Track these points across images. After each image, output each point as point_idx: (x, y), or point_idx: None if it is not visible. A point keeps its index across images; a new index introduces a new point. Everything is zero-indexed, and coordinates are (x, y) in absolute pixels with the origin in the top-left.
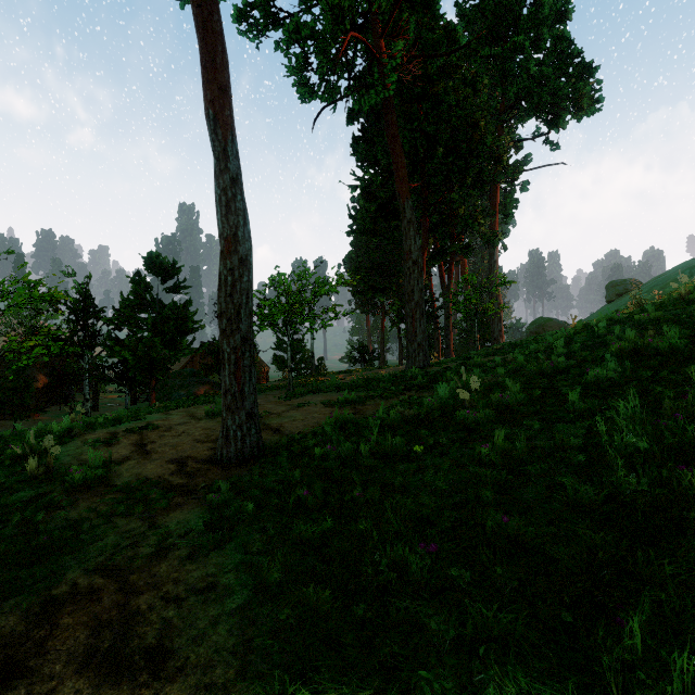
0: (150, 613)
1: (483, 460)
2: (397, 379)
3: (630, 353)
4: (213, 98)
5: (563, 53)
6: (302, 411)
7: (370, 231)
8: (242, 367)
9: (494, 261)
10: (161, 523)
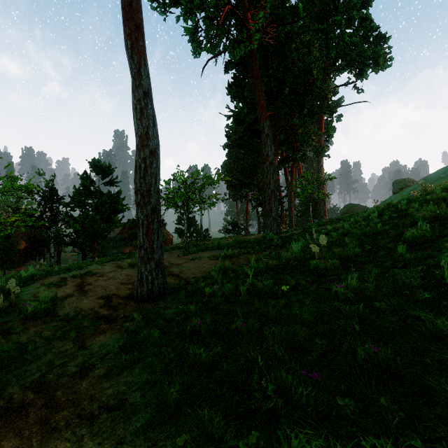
0: (66, 430)
1: (340, 297)
2: (260, 241)
3: (432, 219)
4: (130, 32)
5: (366, 28)
6: (195, 262)
7: (239, 145)
8: (152, 230)
9: (321, 165)
10: (88, 346)
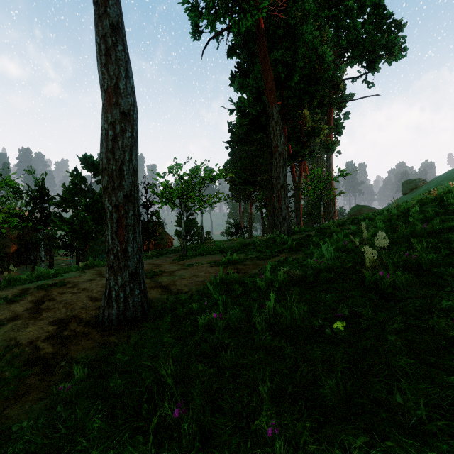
0: None
1: None
2: (269, 244)
3: None
4: None
5: (379, 16)
6: (191, 269)
7: (243, 141)
8: (125, 226)
9: (330, 163)
10: None
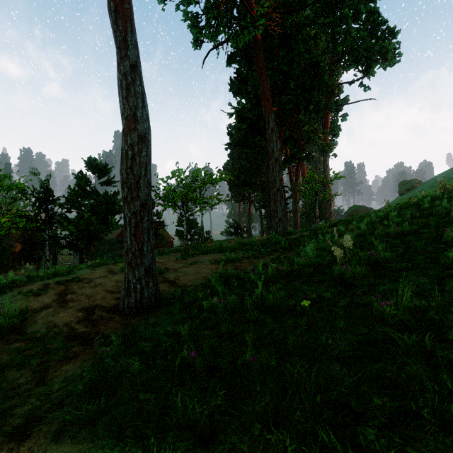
0: None
1: (389, 320)
2: (265, 244)
3: None
4: None
5: (374, 22)
6: (194, 267)
7: (242, 144)
8: (141, 229)
9: (326, 165)
10: (49, 379)
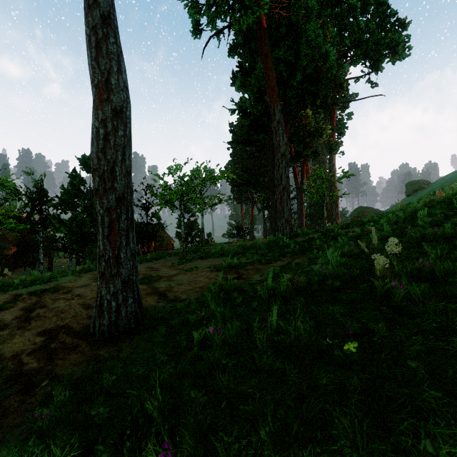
0: None
1: None
2: (271, 247)
3: None
4: None
5: (383, 14)
6: (190, 274)
7: (245, 142)
8: (117, 230)
9: (333, 164)
10: None
